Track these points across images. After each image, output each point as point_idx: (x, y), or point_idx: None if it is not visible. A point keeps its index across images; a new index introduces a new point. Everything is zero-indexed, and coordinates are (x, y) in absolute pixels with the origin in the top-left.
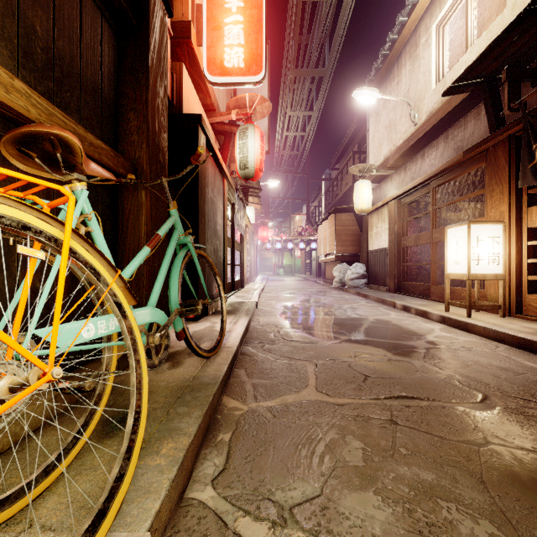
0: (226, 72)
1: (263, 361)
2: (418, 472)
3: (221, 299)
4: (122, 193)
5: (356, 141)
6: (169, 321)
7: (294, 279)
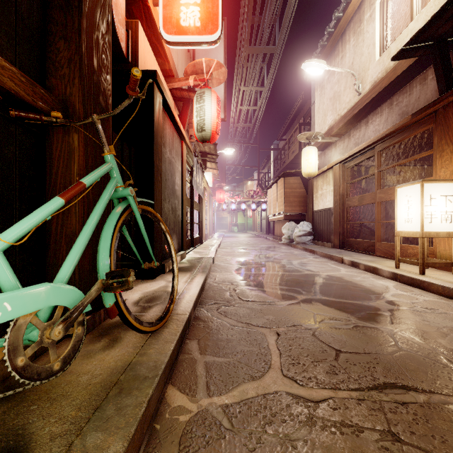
0: (182, 31)
1: (219, 328)
2: None
3: (173, 260)
4: (49, 137)
5: (301, 115)
6: (84, 301)
7: (247, 236)
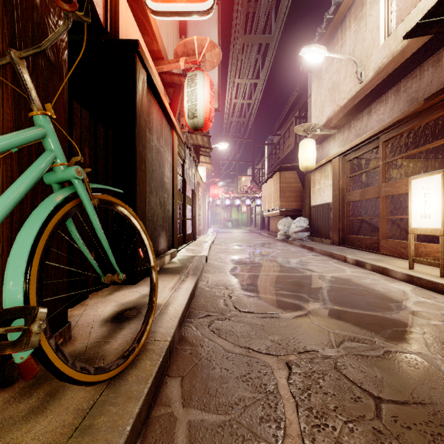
0: None
1: (210, 356)
2: None
3: (151, 267)
4: None
5: (296, 109)
6: None
7: (241, 231)
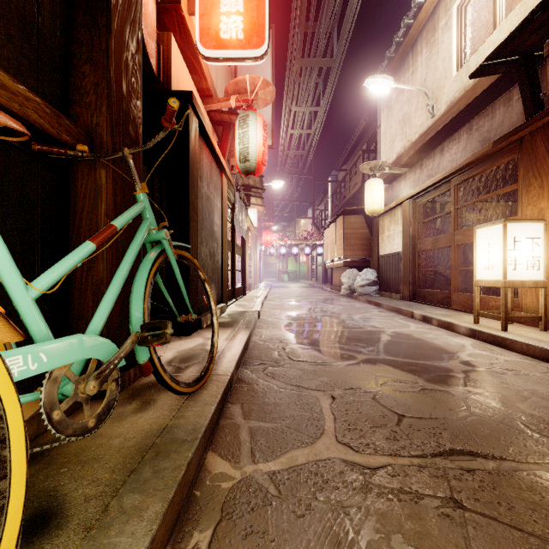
0: (222, 44)
1: (265, 391)
2: None
3: (212, 313)
4: (74, 173)
5: (364, 140)
6: (118, 354)
7: (300, 286)
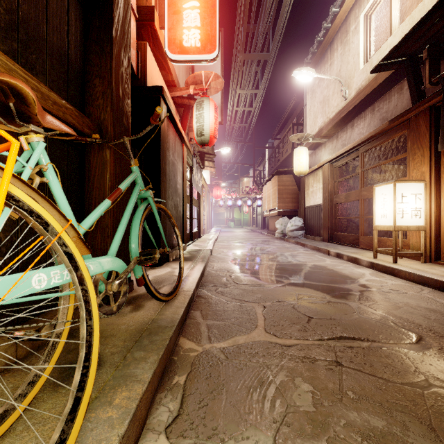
0: (184, 51)
1: (217, 303)
2: (368, 419)
3: (180, 248)
4: (88, 152)
5: (294, 115)
6: (127, 269)
7: (243, 231)
